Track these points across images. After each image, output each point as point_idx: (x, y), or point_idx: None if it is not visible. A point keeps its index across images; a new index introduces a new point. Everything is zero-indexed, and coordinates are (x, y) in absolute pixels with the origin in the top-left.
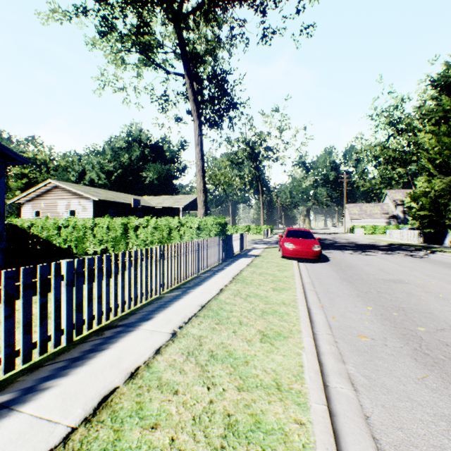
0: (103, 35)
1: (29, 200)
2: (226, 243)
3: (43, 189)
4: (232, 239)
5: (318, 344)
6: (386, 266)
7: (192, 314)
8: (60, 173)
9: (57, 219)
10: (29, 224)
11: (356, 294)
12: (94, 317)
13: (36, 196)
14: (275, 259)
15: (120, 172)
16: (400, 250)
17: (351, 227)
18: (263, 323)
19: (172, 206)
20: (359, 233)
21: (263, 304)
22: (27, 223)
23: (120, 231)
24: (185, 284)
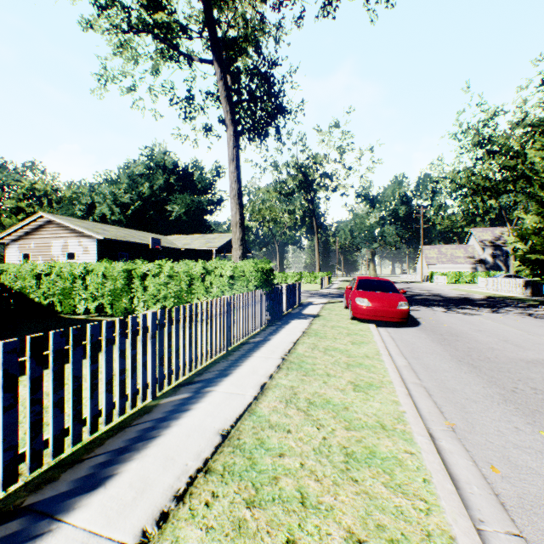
0: (101, 8)
1: (15, 239)
2: (272, 298)
3: (33, 225)
4: (280, 292)
5: None
6: (509, 334)
7: (199, 464)
8: (64, 206)
9: (36, 264)
10: None
11: (499, 394)
12: None
13: (24, 234)
14: (343, 322)
15: (138, 205)
16: (508, 306)
17: (430, 275)
18: (354, 499)
19: (202, 247)
20: (440, 282)
21: (343, 428)
22: None
23: (121, 281)
24: (203, 373)
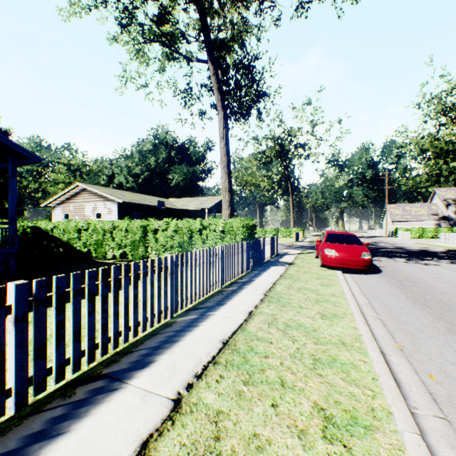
0: (123, 26)
1: (59, 203)
2: (255, 249)
3: (72, 192)
4: (261, 243)
5: (430, 447)
6: None
7: (209, 358)
8: (92, 177)
9: (77, 222)
10: (52, 227)
11: (445, 327)
12: (68, 361)
13: (65, 199)
14: (314, 269)
15: (146, 174)
16: None
17: (394, 230)
18: (319, 385)
19: (197, 208)
20: (404, 237)
21: (312, 342)
22: (50, 226)
23: (138, 234)
24: (204, 302)
